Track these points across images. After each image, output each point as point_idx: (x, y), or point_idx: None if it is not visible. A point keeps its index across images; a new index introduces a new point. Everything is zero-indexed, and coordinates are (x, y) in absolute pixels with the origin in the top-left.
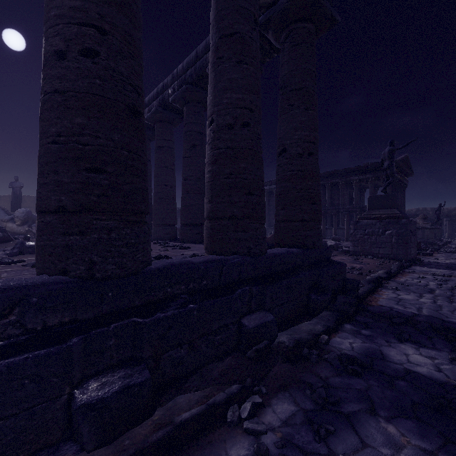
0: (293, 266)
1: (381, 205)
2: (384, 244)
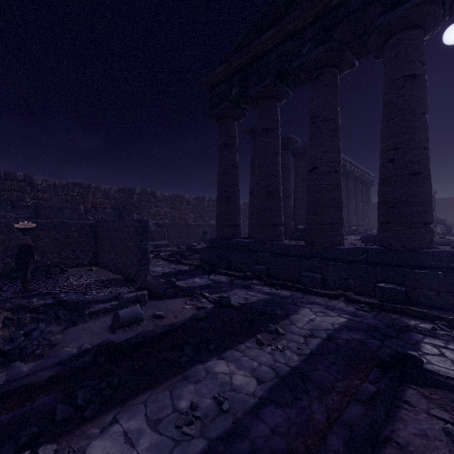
0: None
1: None
2: None
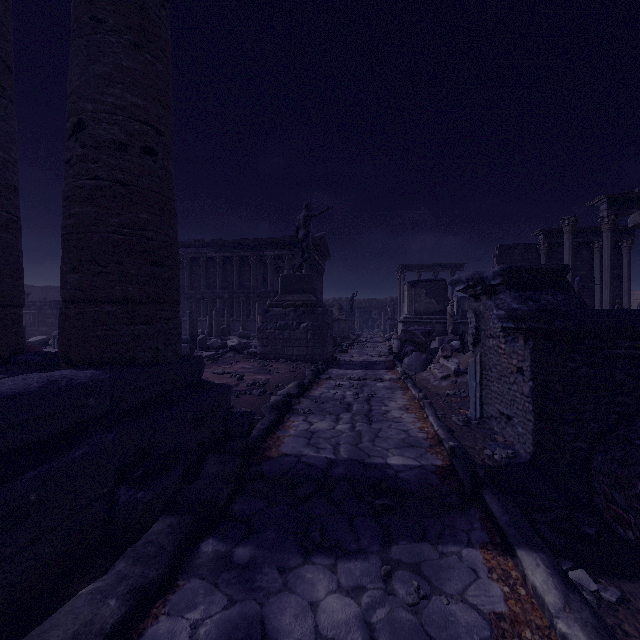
0: (74, 420)
1: (296, 288)
2: (299, 342)
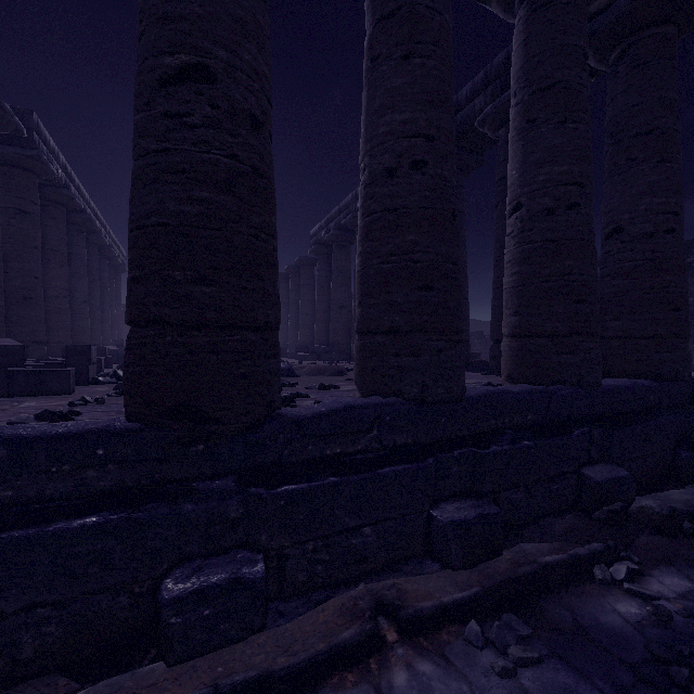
0: (644, 405)
1: None
2: None
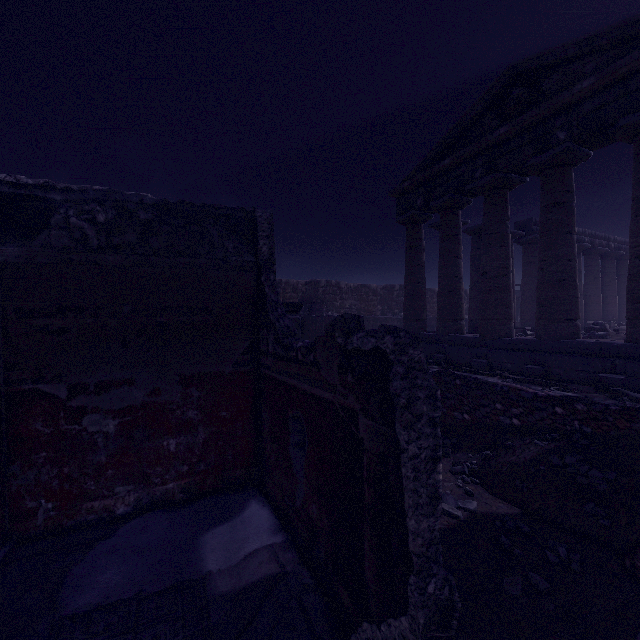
0: None
1: None
2: None
